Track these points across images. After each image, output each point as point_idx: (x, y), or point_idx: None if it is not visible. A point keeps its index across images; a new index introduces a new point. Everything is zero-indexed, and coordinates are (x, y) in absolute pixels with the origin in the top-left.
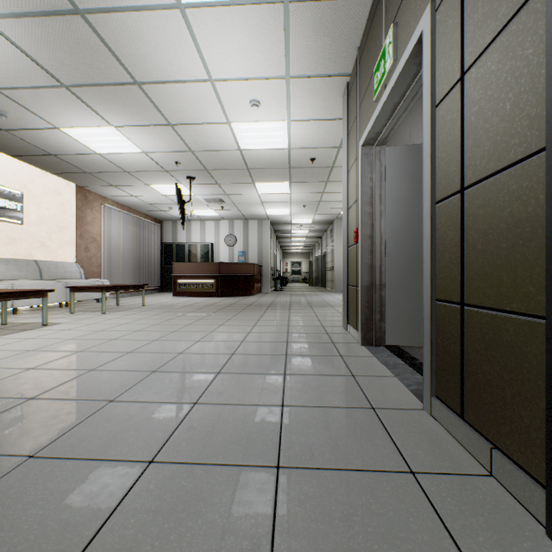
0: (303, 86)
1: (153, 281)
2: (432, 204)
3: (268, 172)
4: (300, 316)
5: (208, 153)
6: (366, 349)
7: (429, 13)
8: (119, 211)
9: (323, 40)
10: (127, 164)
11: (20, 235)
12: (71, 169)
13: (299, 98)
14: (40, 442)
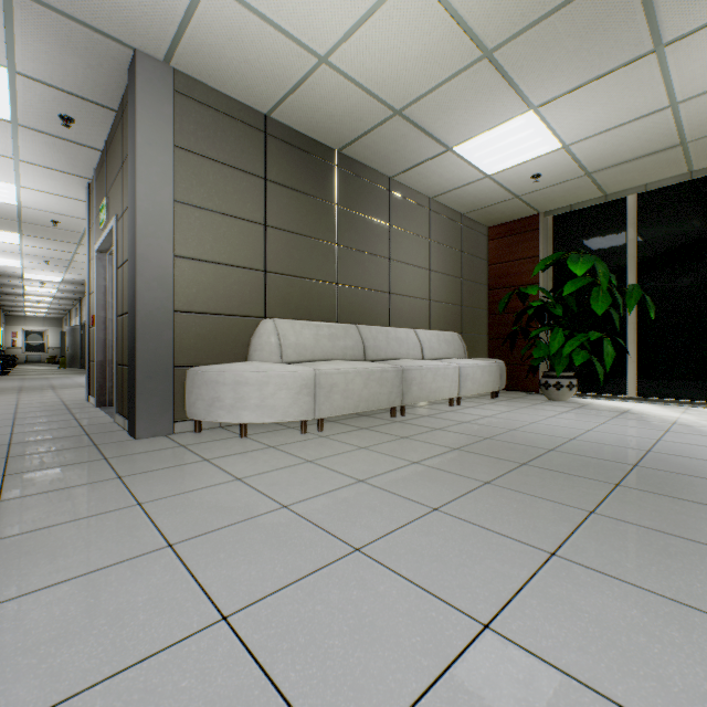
0: (37, 170)
1: None
2: (117, 317)
3: None
4: (36, 397)
5: None
6: (99, 409)
7: (116, 221)
8: None
9: (59, 154)
10: None
11: None
12: None
13: (33, 176)
14: None
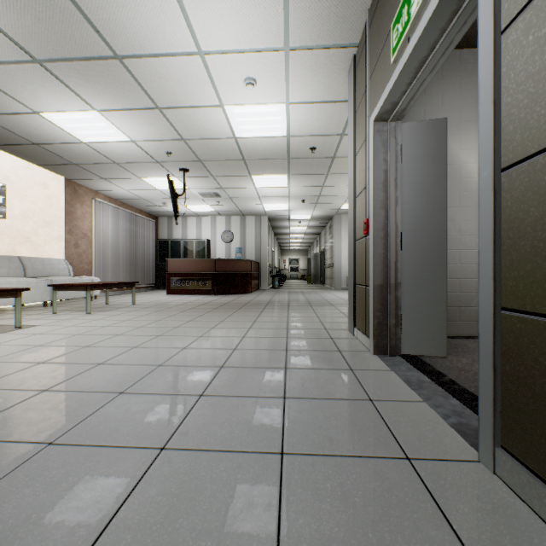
0: (304, 60)
1: (147, 278)
2: (496, 172)
3: (266, 164)
4: (300, 316)
5: (201, 141)
6: (380, 360)
7: None
8: (111, 206)
9: None
10: (115, 154)
11: (2, 230)
12: (57, 160)
13: (300, 76)
14: None
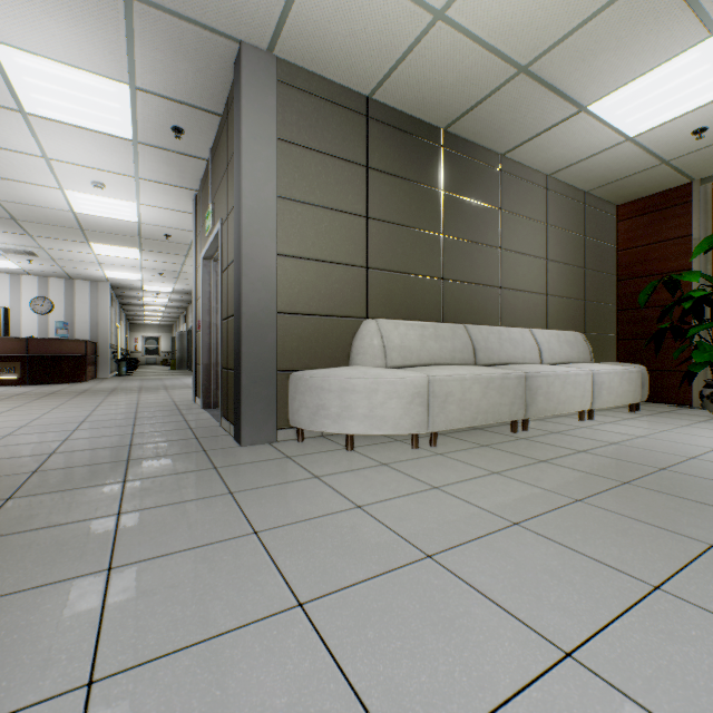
0: (153, 186)
1: None
2: (222, 321)
3: (112, 237)
4: (152, 396)
5: (23, 205)
6: (205, 410)
7: (221, 224)
8: None
9: (171, 168)
10: None
11: None
12: None
13: (150, 192)
14: None
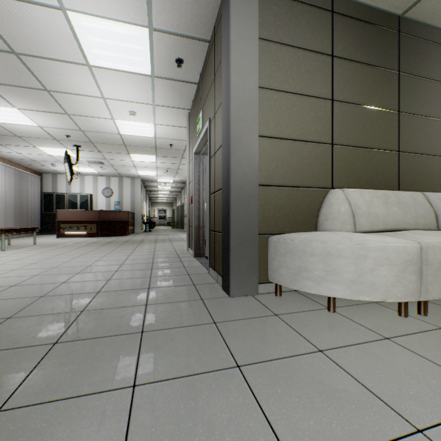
0: (163, 110)
1: (33, 225)
2: (210, 195)
3: (140, 149)
4: (162, 246)
5: (95, 133)
6: (195, 258)
7: (209, 122)
8: (1, 164)
9: (174, 94)
10: (20, 131)
11: None
12: None
13: (161, 115)
14: (41, 294)
